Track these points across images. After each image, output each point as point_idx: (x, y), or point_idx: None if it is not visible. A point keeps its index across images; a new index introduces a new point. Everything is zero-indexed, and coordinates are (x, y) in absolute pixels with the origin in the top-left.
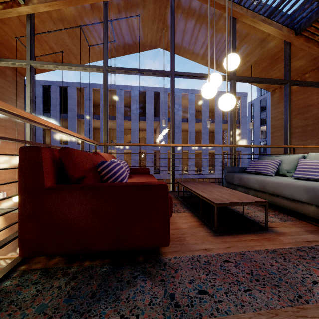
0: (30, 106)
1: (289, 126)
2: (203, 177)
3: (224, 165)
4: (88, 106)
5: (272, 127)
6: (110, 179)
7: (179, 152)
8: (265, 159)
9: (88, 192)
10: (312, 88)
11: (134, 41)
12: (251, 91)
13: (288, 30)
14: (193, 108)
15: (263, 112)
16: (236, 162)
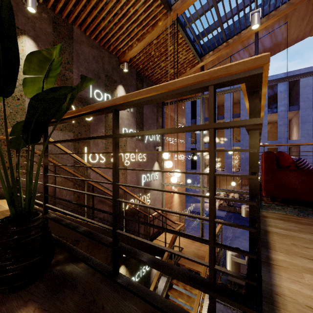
0: (202, 123)
1: None
2: None
3: None
4: None
5: None
6: (304, 168)
7: None
8: None
9: (300, 172)
10: None
11: (277, 44)
12: None
13: None
14: None
15: None
16: None
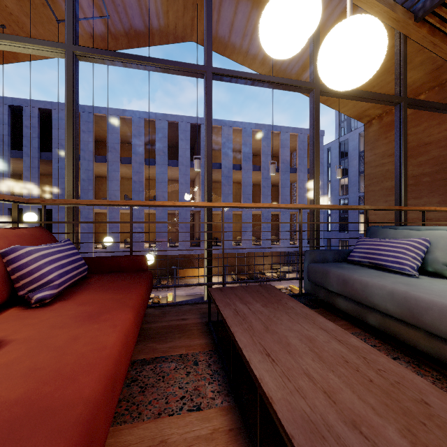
0: None
1: (405, 175)
2: (263, 250)
3: (291, 232)
4: (87, 141)
5: (367, 178)
6: None
7: (229, 214)
8: (390, 235)
9: None
10: (430, 117)
11: (146, 22)
12: (338, 119)
13: (404, 12)
14: (249, 150)
15: (344, 159)
16: (325, 238)
